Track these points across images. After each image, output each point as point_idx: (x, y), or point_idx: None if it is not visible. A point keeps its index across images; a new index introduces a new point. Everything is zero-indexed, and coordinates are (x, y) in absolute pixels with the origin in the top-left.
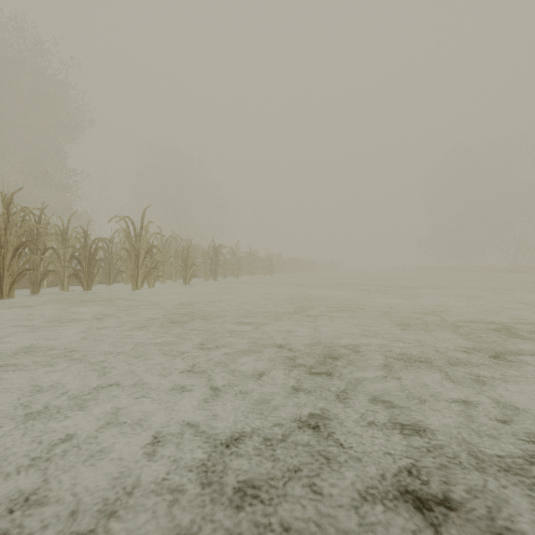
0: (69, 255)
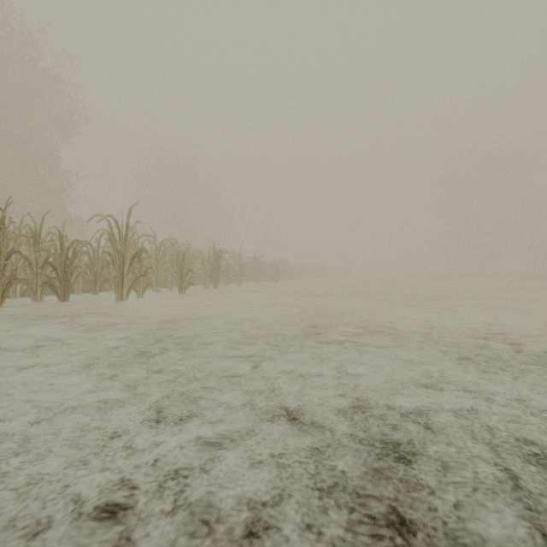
0: (43, 260)
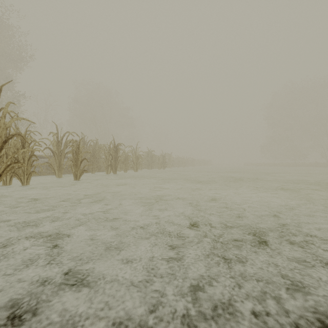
0: None
